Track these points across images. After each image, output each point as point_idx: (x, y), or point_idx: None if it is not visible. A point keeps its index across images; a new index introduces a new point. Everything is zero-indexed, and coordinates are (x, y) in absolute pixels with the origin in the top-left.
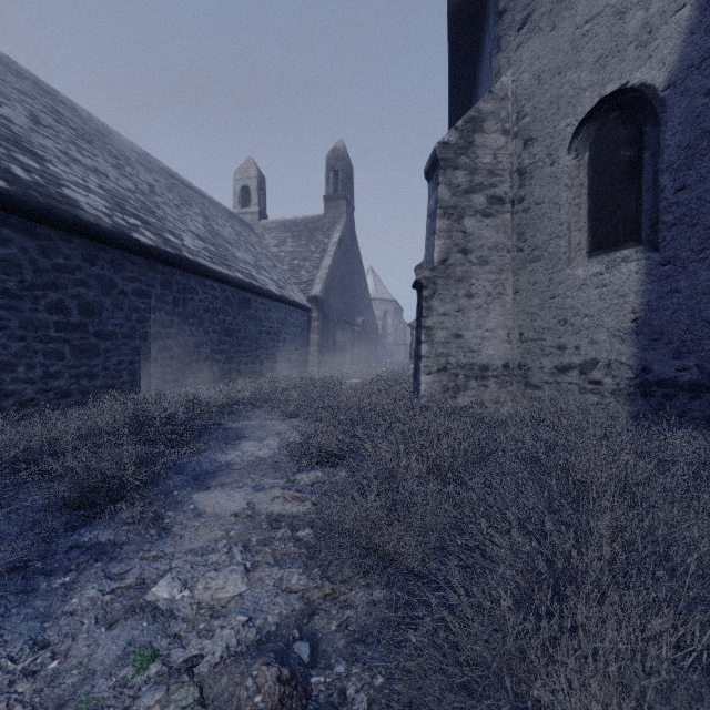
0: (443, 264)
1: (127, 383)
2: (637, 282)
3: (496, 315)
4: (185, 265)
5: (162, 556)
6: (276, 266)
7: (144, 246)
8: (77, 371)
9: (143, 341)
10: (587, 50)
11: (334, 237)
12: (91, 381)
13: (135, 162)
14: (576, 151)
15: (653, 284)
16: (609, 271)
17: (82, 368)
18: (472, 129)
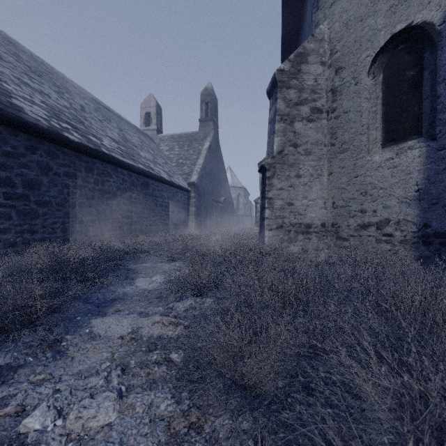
0: (280, 154)
1: (59, 237)
2: (419, 163)
3: (316, 190)
4: (103, 157)
5: (49, 379)
6: (168, 163)
7: (72, 142)
8: (21, 228)
9: (72, 208)
10: (382, 2)
11: (205, 145)
12: (32, 235)
13: (73, 92)
14: (373, 74)
15: (432, 164)
16: (398, 156)
17: (25, 226)
18: (300, 61)
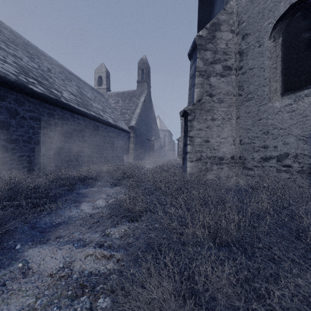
0: (199, 102)
1: (26, 167)
2: None
3: (227, 130)
4: (62, 105)
5: None
6: (114, 112)
7: (36, 93)
8: None
9: (36, 144)
10: None
11: (141, 99)
12: (2, 166)
13: (43, 59)
14: (274, 38)
15: None
16: (296, 102)
17: None
18: (214, 29)
